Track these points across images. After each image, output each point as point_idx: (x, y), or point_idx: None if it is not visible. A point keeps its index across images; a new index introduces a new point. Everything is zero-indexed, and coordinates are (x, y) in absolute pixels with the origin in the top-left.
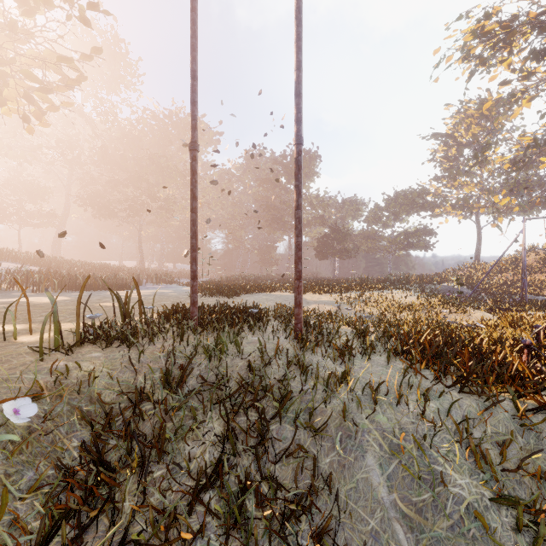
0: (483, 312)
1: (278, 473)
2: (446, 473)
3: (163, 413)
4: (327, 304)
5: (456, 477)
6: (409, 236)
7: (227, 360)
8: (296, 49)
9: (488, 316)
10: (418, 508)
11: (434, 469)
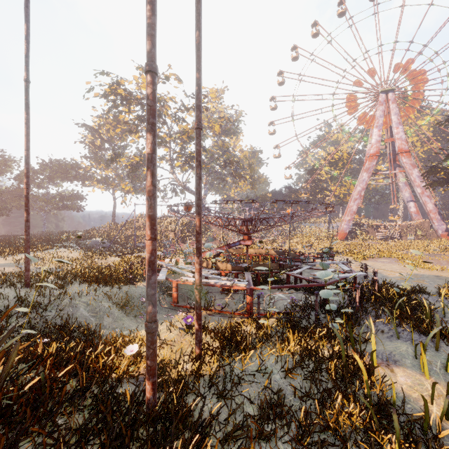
0: (115, 257)
1: (51, 325)
2: (102, 304)
3: None
4: (5, 266)
5: (104, 304)
6: (64, 199)
7: None
8: (27, 140)
9: (117, 259)
10: (96, 313)
11: (99, 304)
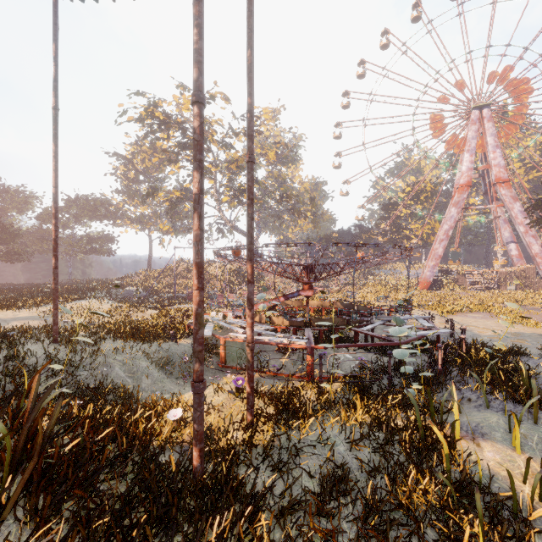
0: (152, 310)
1: (84, 386)
2: (140, 363)
3: (13, 387)
4: (29, 319)
5: (142, 363)
6: (93, 242)
7: (26, 361)
8: (55, 175)
9: (155, 312)
10: (133, 373)
11: (137, 364)
